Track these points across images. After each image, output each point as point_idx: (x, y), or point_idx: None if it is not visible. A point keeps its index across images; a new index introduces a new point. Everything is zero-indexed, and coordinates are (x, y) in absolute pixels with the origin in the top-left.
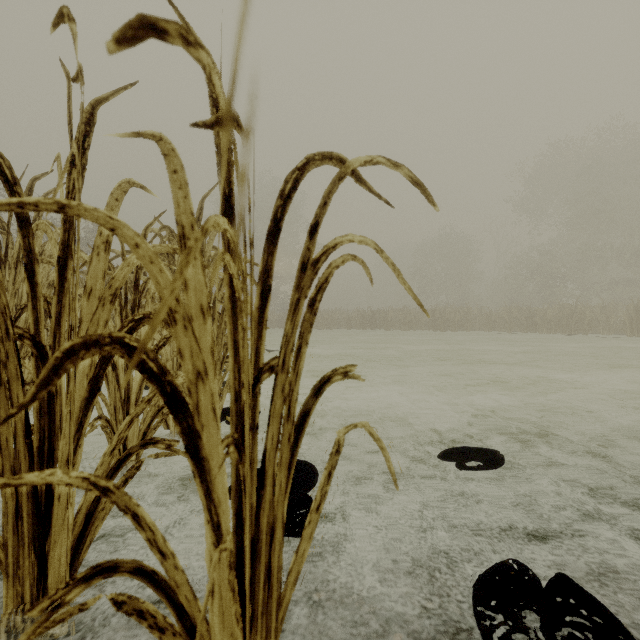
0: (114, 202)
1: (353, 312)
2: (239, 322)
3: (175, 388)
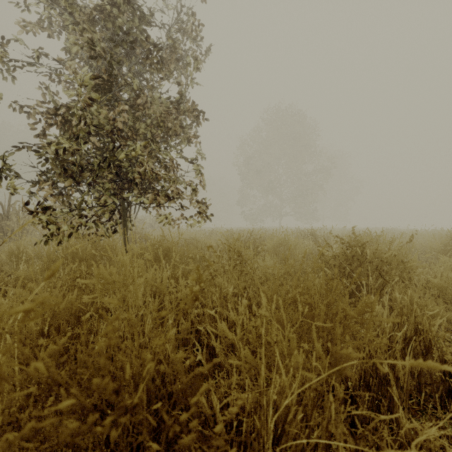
0: None
1: None
2: None
3: None
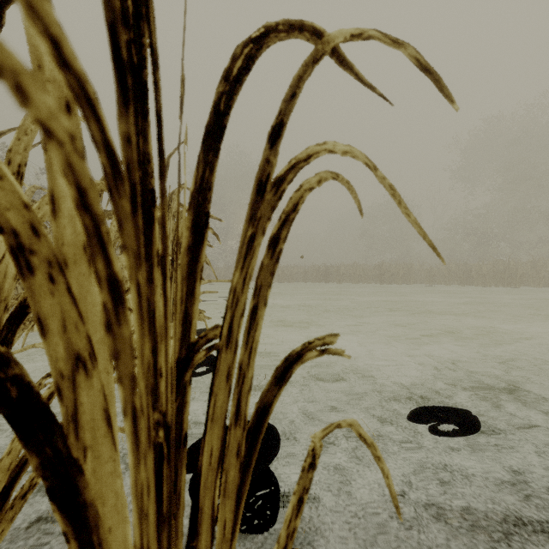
0: (29, 125)
1: (309, 267)
2: (155, 271)
3: (29, 388)
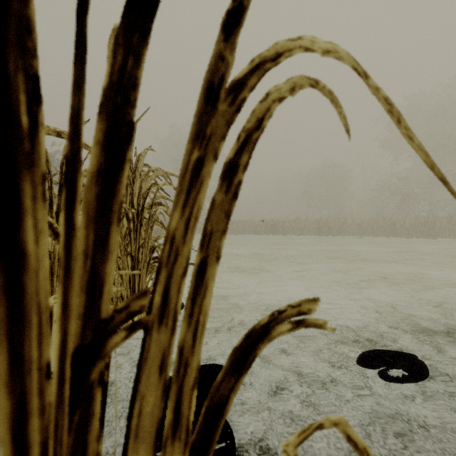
0: None
1: (259, 222)
2: (38, 207)
3: None
